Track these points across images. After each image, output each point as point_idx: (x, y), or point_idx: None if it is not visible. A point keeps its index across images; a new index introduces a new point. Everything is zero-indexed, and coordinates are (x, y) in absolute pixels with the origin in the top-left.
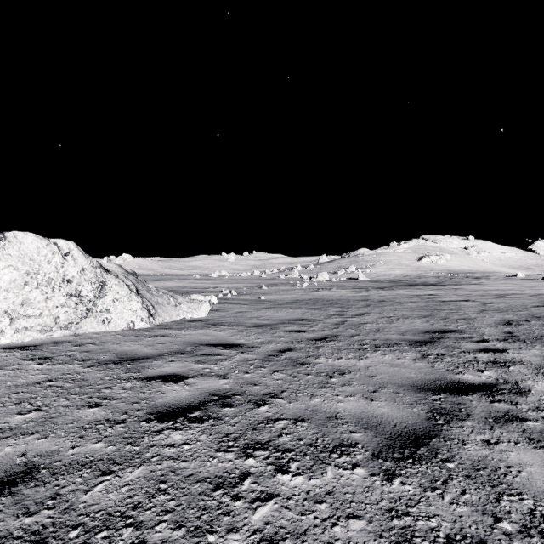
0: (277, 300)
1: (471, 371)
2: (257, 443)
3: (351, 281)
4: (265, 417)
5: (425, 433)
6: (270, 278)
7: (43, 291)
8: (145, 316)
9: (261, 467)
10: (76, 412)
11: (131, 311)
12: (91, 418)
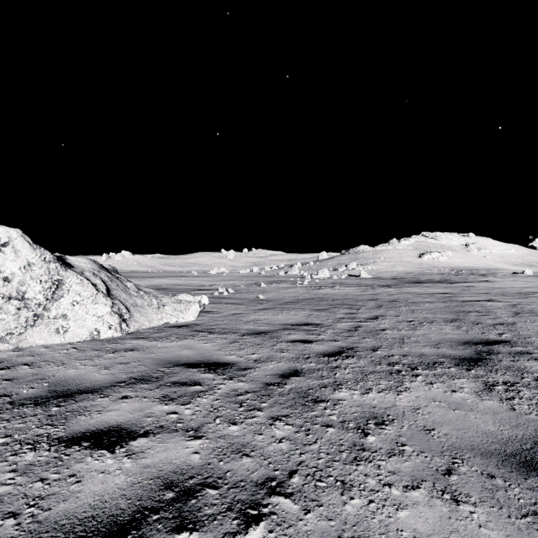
0: (277, 299)
1: None
2: None
3: (353, 278)
4: None
5: None
6: (269, 275)
7: None
8: (115, 322)
9: None
10: None
11: (95, 317)
12: None
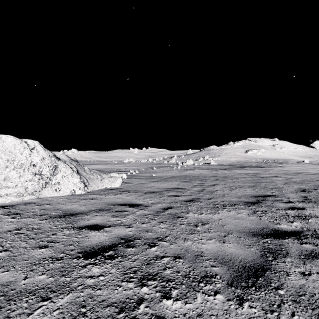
0: (162, 176)
1: (285, 222)
2: (150, 275)
3: (206, 165)
4: (155, 255)
5: (261, 266)
6: (158, 163)
7: (18, 171)
8: (82, 186)
9: (152, 294)
10: (31, 252)
11: (73, 183)
12: (40, 256)
